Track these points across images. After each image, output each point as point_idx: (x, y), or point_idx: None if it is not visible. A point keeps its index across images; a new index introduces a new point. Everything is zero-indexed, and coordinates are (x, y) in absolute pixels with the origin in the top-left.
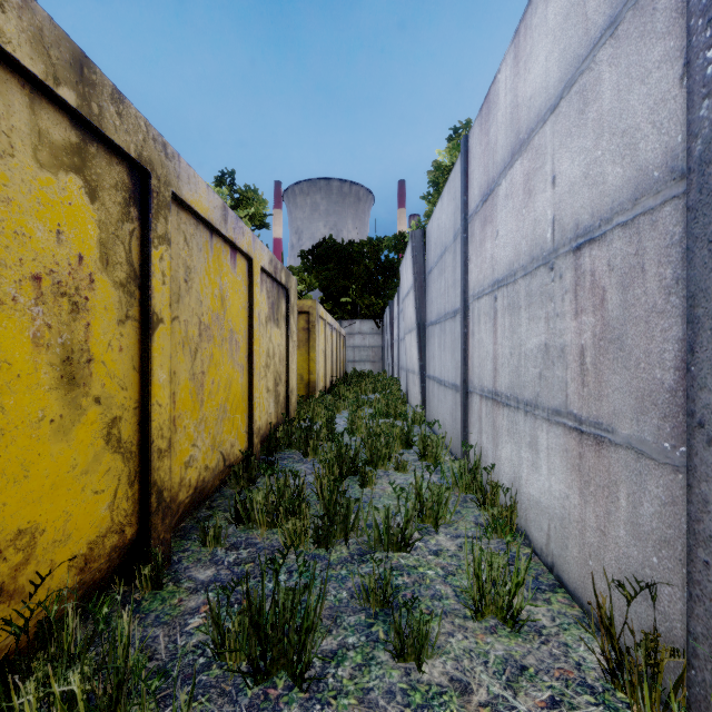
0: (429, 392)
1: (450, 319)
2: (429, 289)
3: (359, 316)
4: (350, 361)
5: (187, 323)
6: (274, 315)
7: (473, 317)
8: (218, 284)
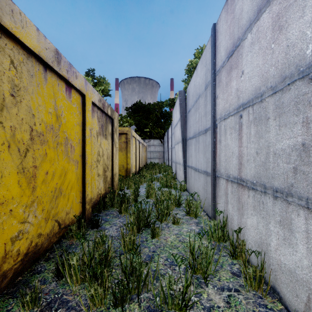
0: (189, 174)
1: (202, 135)
2: (189, 120)
3: (153, 137)
4: (149, 158)
5: (14, 128)
6: (103, 132)
7: (220, 131)
8: (53, 105)
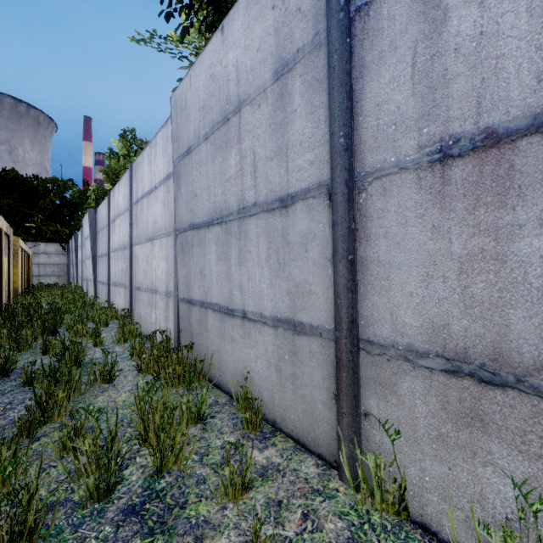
0: (99, 288)
1: (105, 257)
2: (99, 240)
3: (45, 239)
4: (35, 275)
5: None
6: (5, 251)
7: (111, 258)
8: None
